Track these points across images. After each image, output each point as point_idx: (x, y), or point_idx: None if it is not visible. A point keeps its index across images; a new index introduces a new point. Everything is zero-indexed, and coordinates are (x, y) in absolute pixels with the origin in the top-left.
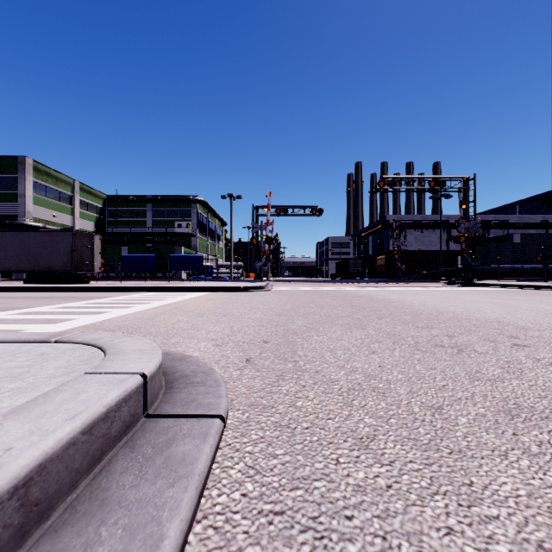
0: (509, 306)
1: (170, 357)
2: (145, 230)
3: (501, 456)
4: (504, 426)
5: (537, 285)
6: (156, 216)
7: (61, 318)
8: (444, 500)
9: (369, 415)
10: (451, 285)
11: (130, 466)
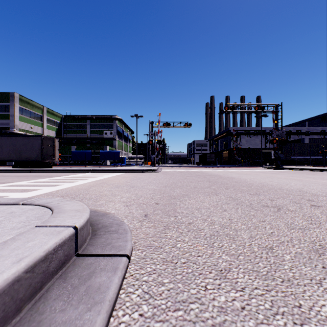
0: (304, 181)
1: (96, 214)
2: (85, 136)
3: (317, 284)
4: (315, 261)
5: (320, 168)
6: (92, 128)
7: (32, 189)
8: (283, 319)
9: (225, 253)
10: (268, 168)
11: (61, 293)
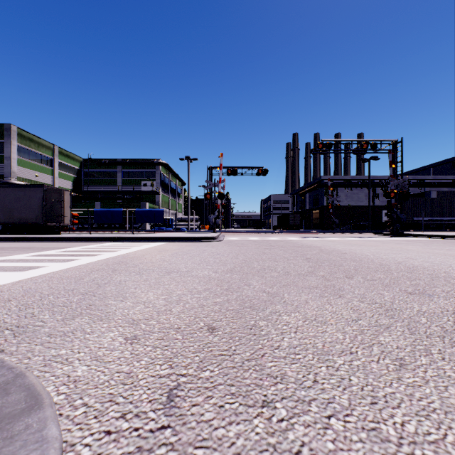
0: None
1: None
2: (115, 188)
3: None
4: None
5: None
6: (125, 177)
7: None
8: None
9: None
10: (382, 235)
11: None
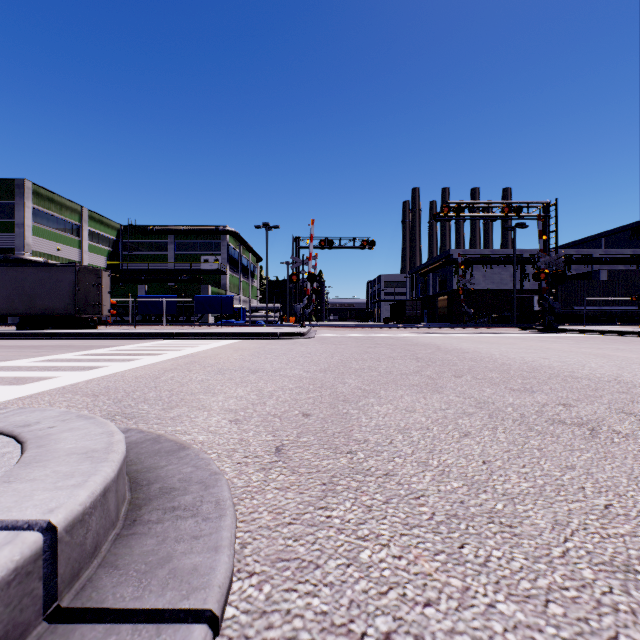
0: (616, 359)
1: (156, 448)
2: (166, 266)
3: None
4: None
5: (635, 331)
6: (179, 250)
7: (36, 376)
8: None
9: (503, 590)
10: (529, 330)
11: None
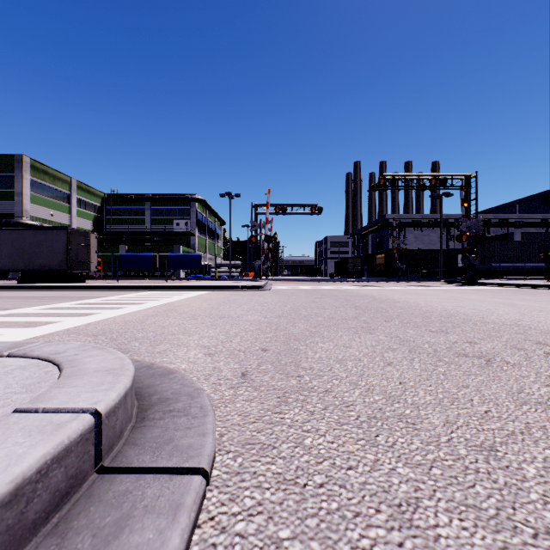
0: (521, 307)
1: (151, 372)
2: (143, 229)
3: None
4: None
5: (542, 284)
6: (154, 215)
7: (44, 321)
8: None
9: (402, 461)
10: (452, 284)
11: None
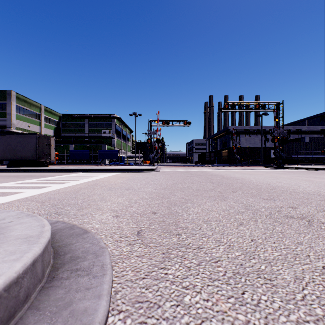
0: (316, 182)
1: (71, 232)
2: (84, 135)
3: None
4: None
5: (324, 168)
6: (90, 127)
7: (13, 192)
8: None
9: (270, 323)
10: (269, 167)
11: None
